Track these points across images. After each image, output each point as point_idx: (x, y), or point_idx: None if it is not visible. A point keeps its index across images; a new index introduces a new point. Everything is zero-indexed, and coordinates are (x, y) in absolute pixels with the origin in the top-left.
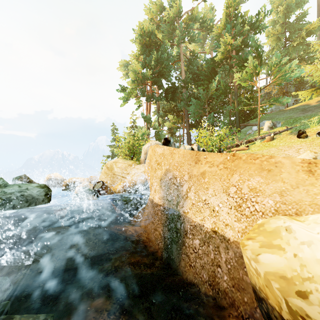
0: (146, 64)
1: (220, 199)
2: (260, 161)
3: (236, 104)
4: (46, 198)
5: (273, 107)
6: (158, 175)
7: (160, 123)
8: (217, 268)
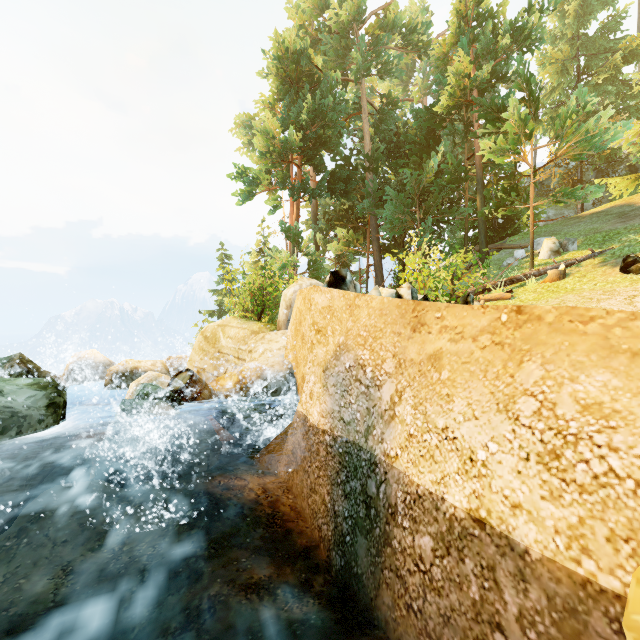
0: (291, 121)
1: (491, 431)
2: (603, 328)
3: (480, 204)
4: (49, 413)
5: (550, 213)
6: (318, 358)
7: (319, 244)
8: (492, 633)
